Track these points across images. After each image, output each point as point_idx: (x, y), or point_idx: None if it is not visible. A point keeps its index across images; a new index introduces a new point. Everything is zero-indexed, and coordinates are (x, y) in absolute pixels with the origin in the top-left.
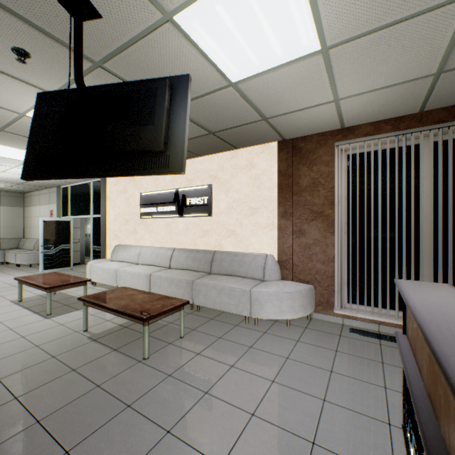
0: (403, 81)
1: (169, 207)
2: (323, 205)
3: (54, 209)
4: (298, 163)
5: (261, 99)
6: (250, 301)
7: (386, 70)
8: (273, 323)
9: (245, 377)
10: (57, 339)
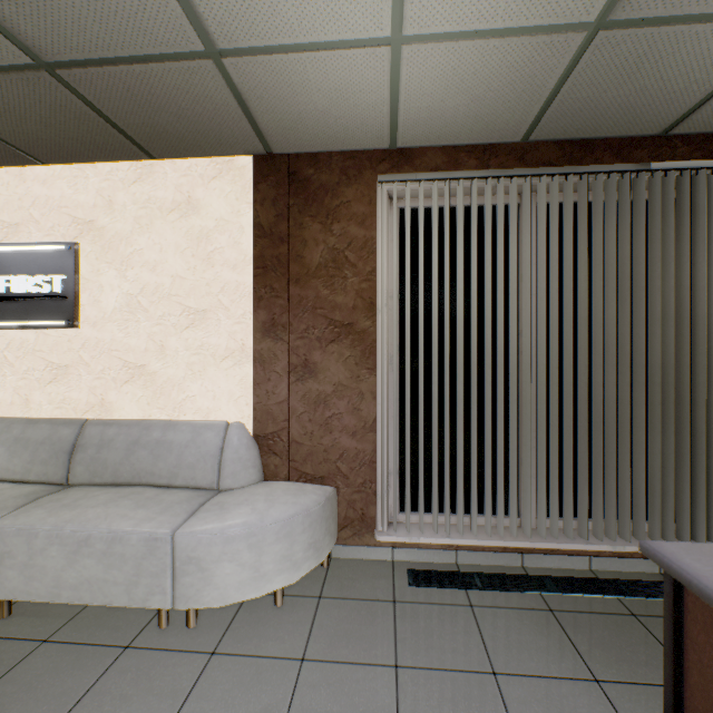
0: (536, 24)
1: None
2: (354, 310)
3: None
4: (303, 211)
5: None
6: (173, 567)
7: None
8: (240, 605)
9: None
10: None
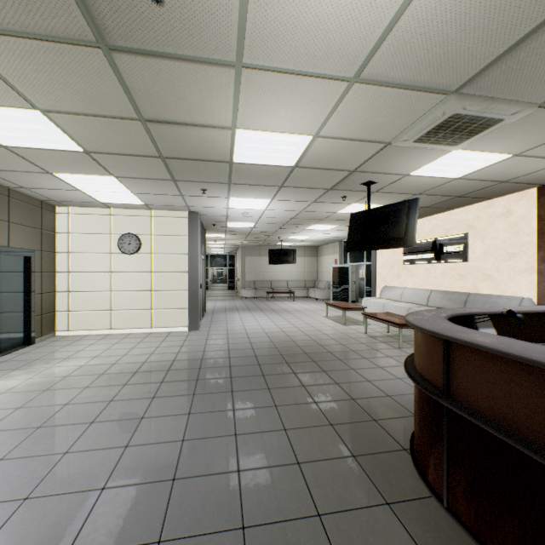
0: None
1: (427, 255)
2: None
3: (337, 258)
4: None
5: (487, 177)
6: None
7: None
8: None
9: None
10: (351, 333)
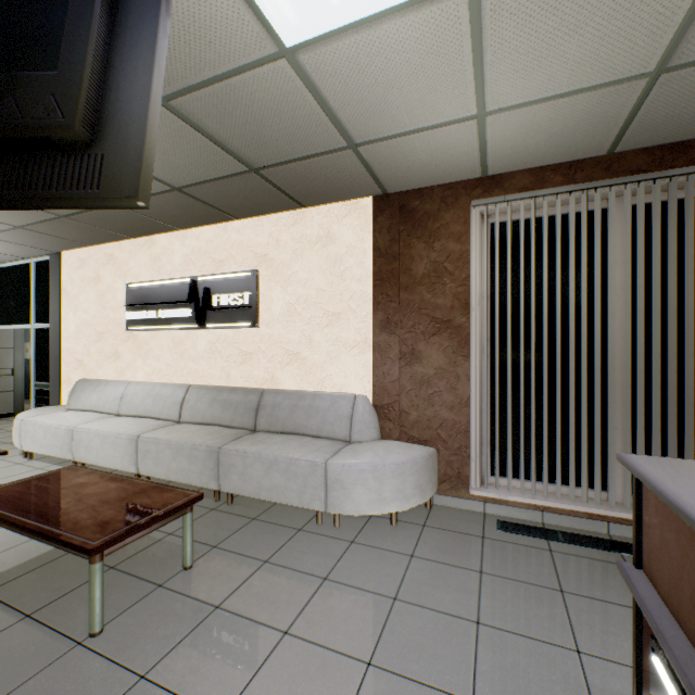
0: (598, 83)
1: (180, 311)
2: (451, 309)
3: None
4: (410, 235)
5: (345, 99)
6: (326, 484)
7: (576, 52)
8: (367, 521)
9: (312, 661)
10: None
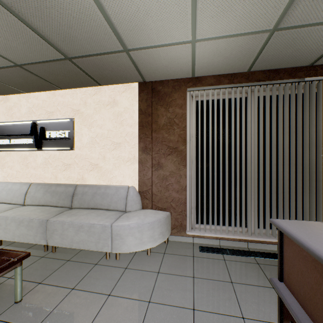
0: (248, 32)
1: (25, 140)
2: (177, 142)
3: None
4: (157, 103)
5: (121, 18)
6: (111, 237)
7: (241, 11)
8: (134, 254)
9: None
10: None
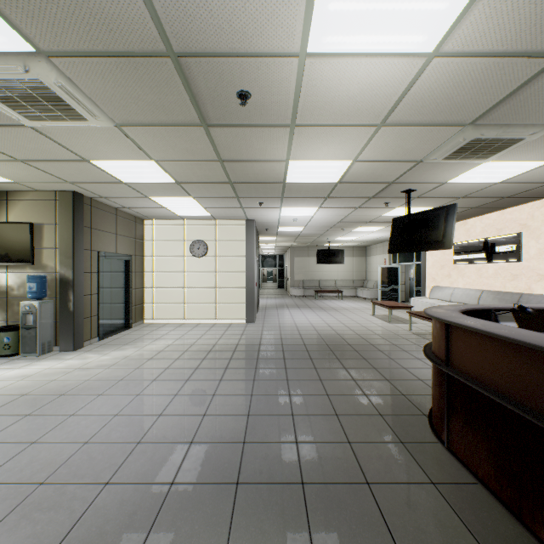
0: None
1: (478, 255)
2: None
3: (386, 258)
4: None
5: (531, 180)
6: None
7: None
8: None
9: None
10: (396, 330)
